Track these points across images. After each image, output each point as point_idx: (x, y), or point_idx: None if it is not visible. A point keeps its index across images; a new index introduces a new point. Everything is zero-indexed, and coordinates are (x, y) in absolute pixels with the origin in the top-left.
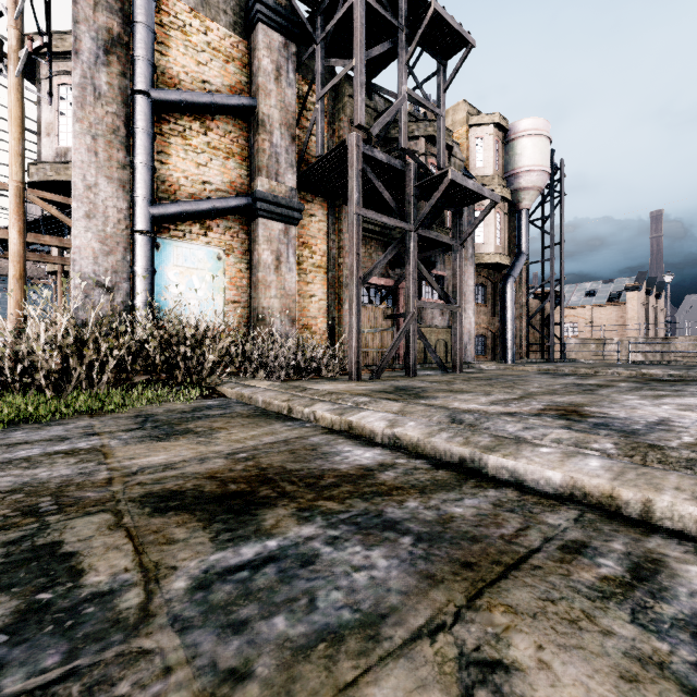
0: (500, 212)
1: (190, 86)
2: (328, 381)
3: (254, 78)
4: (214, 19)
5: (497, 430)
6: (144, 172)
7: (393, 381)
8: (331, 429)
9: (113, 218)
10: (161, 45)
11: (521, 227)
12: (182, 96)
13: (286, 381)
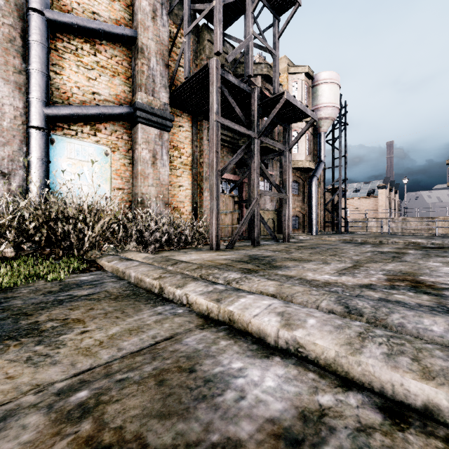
0: (308, 133)
1: (81, 14)
2: (194, 251)
3: (135, 16)
4: None
5: (418, 329)
6: (38, 78)
7: (244, 250)
8: (207, 318)
9: (10, 114)
10: None
11: (321, 144)
12: (73, 19)
13: (160, 251)
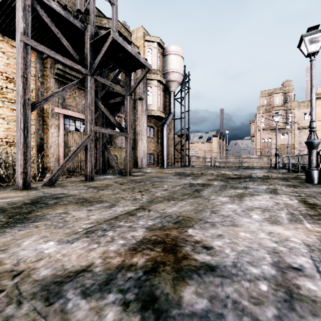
0: (160, 90)
1: None
2: None
3: None
4: None
5: None
6: None
7: (57, 188)
8: None
9: None
10: None
11: (171, 100)
12: None
13: None
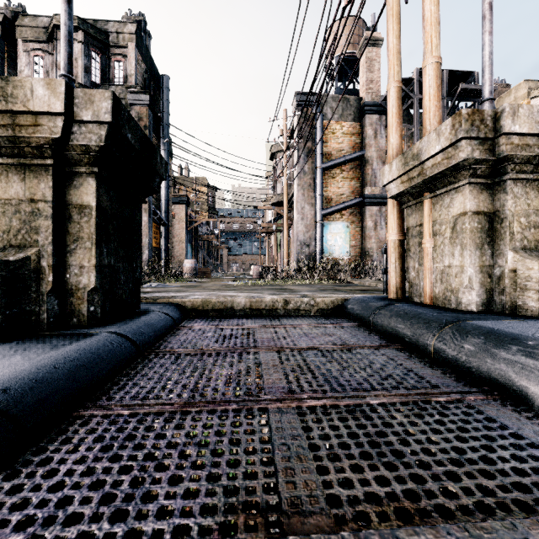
0: None
1: (335, 155)
2: None
3: (363, 140)
4: (345, 120)
5: None
6: (319, 198)
7: None
8: None
9: (309, 218)
10: (325, 143)
11: None
12: (333, 163)
13: None
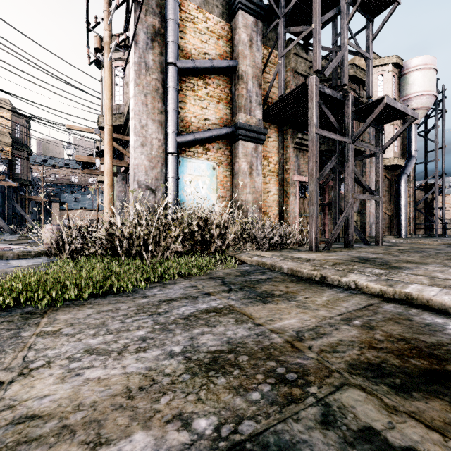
0: (397, 127)
1: (197, 57)
2: (295, 251)
3: (235, 48)
4: (210, 12)
5: None
6: (173, 115)
7: (344, 252)
8: (383, 297)
9: (156, 145)
10: (181, 32)
11: (411, 137)
12: (194, 64)
13: (266, 251)
